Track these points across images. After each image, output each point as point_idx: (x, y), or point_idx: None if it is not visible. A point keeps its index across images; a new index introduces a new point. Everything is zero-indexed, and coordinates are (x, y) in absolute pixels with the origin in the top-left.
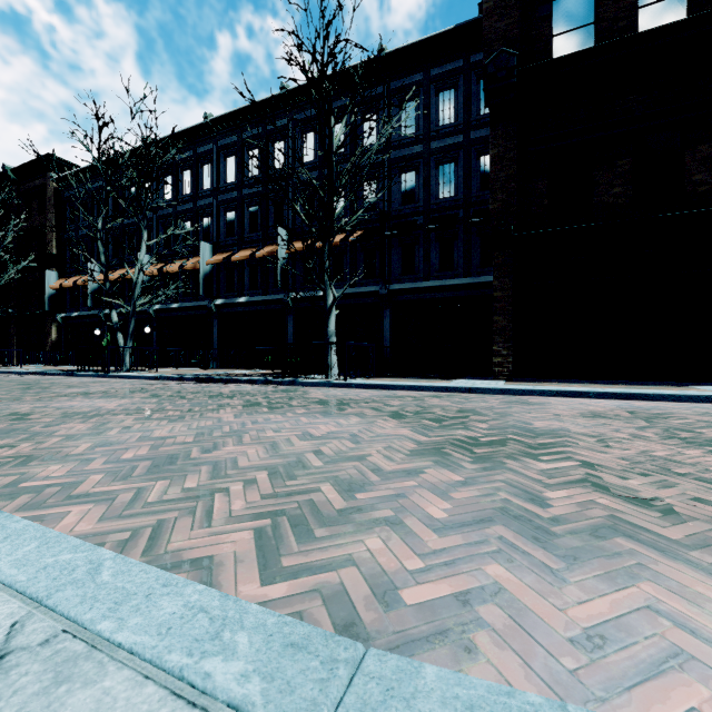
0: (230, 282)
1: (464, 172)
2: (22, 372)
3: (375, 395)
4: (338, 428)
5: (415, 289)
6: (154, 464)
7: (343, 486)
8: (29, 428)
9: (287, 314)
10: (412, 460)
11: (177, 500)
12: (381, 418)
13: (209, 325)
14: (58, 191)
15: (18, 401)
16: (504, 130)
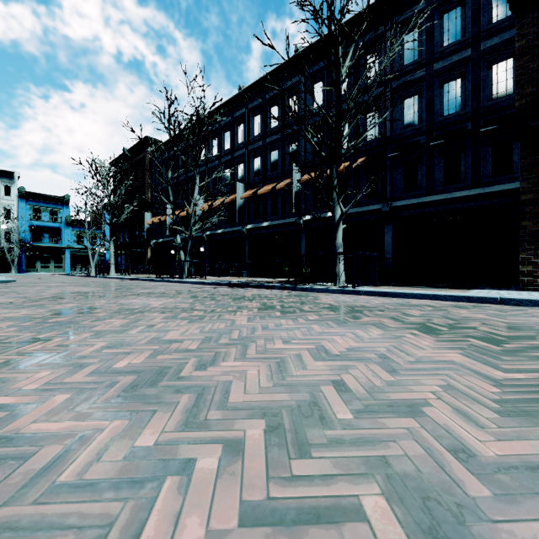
0: (257, 211)
1: (472, 85)
2: (127, 278)
3: (386, 303)
4: (359, 343)
5: (418, 204)
6: (135, 382)
7: (410, 505)
8: (81, 322)
9: (300, 233)
10: (517, 427)
11: (103, 483)
12: (408, 332)
13: (242, 244)
14: (151, 160)
15: (104, 297)
16: (535, 16)
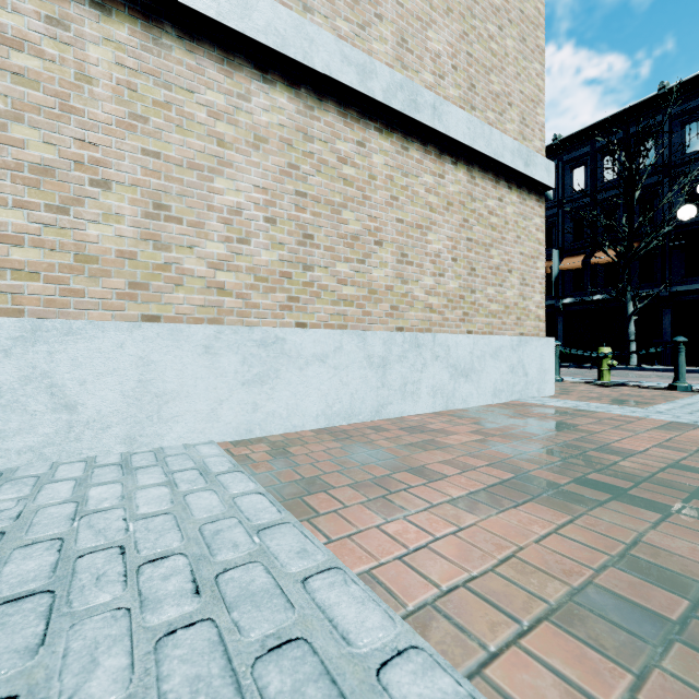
0: None
1: None
2: None
3: (691, 375)
4: None
5: None
6: None
7: None
8: None
9: (557, 316)
10: None
11: None
12: None
13: None
14: None
15: None
16: None
